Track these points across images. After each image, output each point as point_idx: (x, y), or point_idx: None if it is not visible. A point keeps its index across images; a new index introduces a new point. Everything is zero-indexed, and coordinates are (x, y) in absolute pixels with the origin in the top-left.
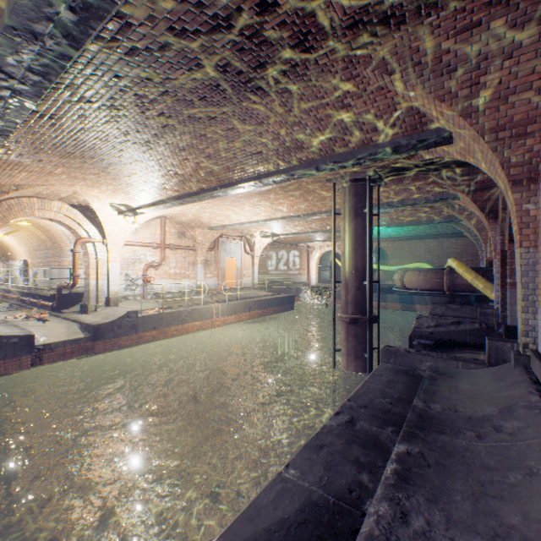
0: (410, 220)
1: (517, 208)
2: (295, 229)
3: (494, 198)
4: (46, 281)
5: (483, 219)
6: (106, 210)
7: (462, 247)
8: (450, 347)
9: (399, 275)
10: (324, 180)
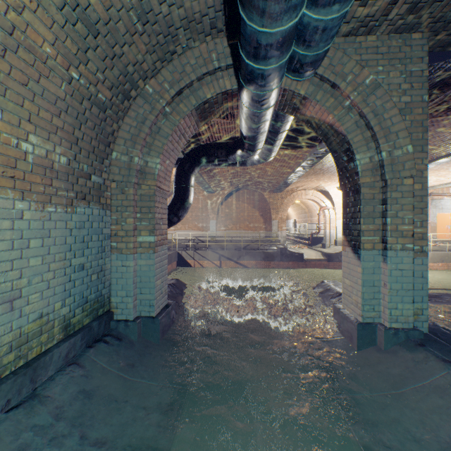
0: None
1: None
2: None
3: None
4: (304, 231)
5: None
6: (334, 191)
7: None
8: None
9: None
10: None
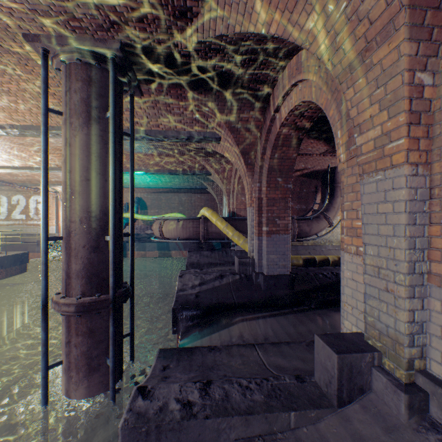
0: (169, 168)
1: (409, 77)
2: (20, 161)
3: (254, 142)
4: None
5: (241, 166)
6: None
7: (205, 201)
8: (221, 313)
9: (159, 224)
10: (21, 35)
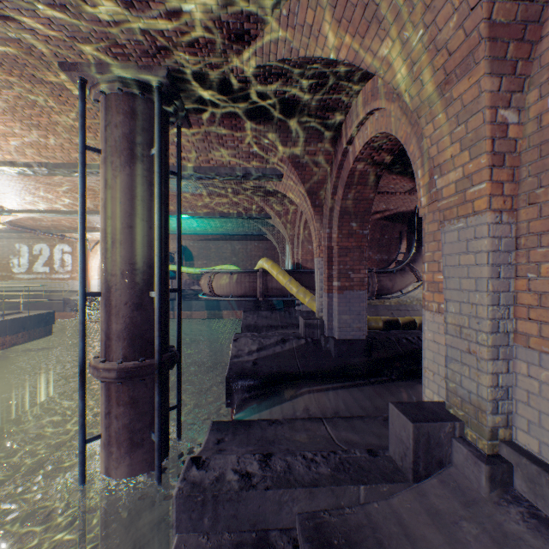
0: (221, 210)
1: (490, 115)
2: (46, 203)
3: (323, 179)
4: None
5: (307, 208)
6: None
7: (264, 250)
8: (283, 383)
9: (208, 278)
10: (56, 63)
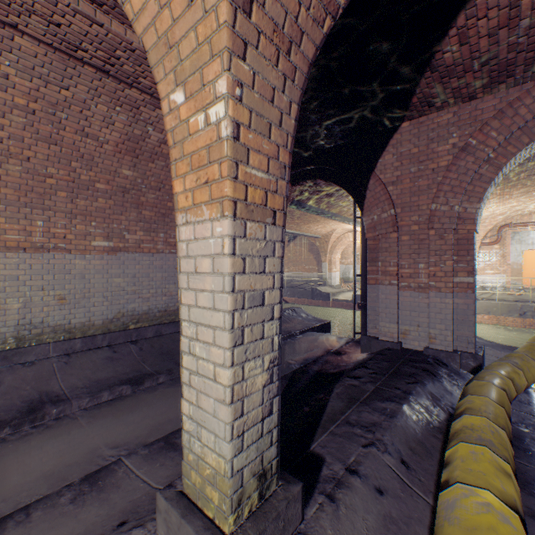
0: None
1: None
2: None
3: None
4: None
5: None
6: None
7: None
8: None
9: None
10: None
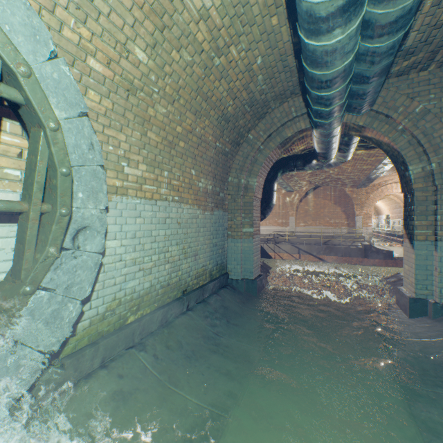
0: None
1: None
2: None
3: None
4: (399, 227)
5: None
6: None
7: None
8: None
9: None
10: None
